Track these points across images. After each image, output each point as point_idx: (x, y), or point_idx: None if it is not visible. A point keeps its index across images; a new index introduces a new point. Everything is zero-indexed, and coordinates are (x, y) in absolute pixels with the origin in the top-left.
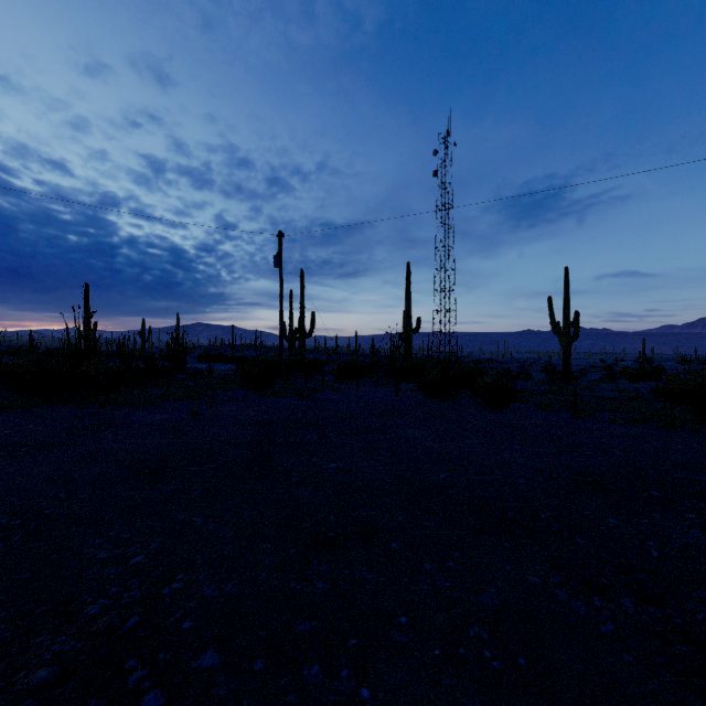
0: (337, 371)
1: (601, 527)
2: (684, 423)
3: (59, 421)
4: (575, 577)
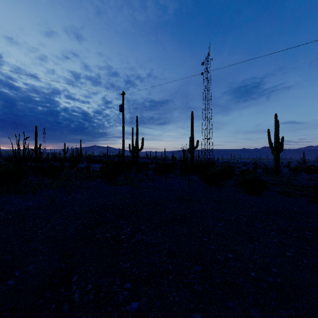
0: (154, 168)
1: None
2: None
3: None
4: None
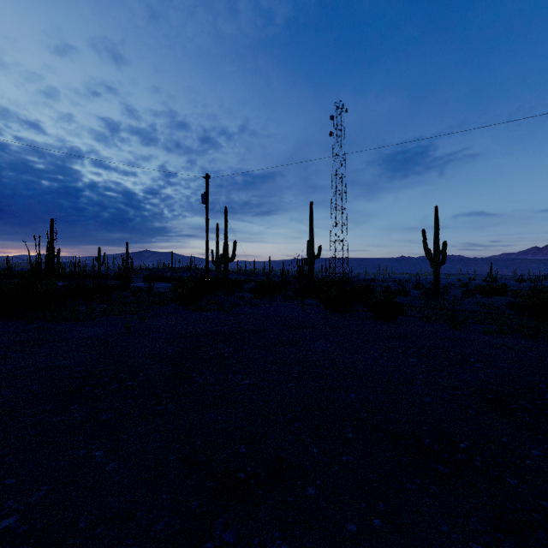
0: (253, 289)
1: (527, 461)
2: (543, 333)
3: (3, 336)
4: (526, 543)
